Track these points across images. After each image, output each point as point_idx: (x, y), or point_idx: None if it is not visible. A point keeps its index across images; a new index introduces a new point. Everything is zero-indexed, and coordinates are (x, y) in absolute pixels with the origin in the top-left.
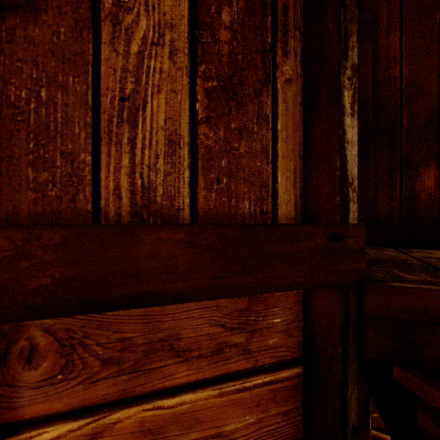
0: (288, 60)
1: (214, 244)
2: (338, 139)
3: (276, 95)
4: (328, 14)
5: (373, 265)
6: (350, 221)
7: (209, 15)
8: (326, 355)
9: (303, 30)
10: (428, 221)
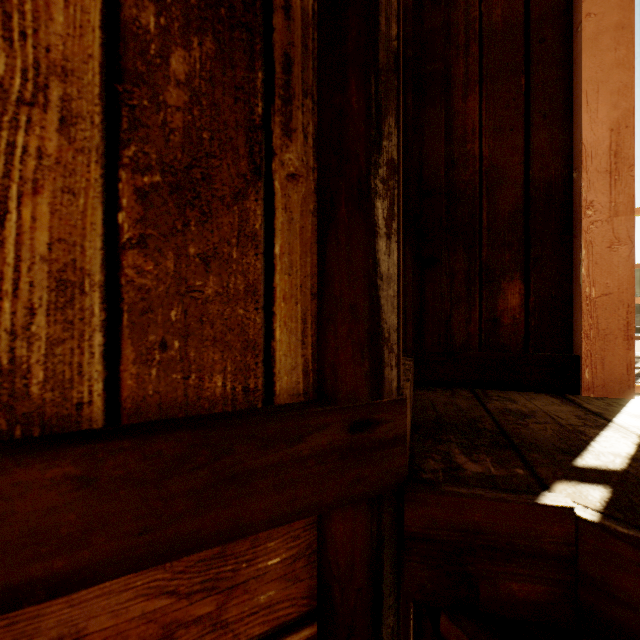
0: (293, 144)
1: (140, 472)
2: (367, 273)
3: (273, 200)
4: (352, 81)
5: (432, 436)
6: (385, 396)
7: (145, 59)
8: (348, 608)
9: (318, 98)
10: (512, 351)
